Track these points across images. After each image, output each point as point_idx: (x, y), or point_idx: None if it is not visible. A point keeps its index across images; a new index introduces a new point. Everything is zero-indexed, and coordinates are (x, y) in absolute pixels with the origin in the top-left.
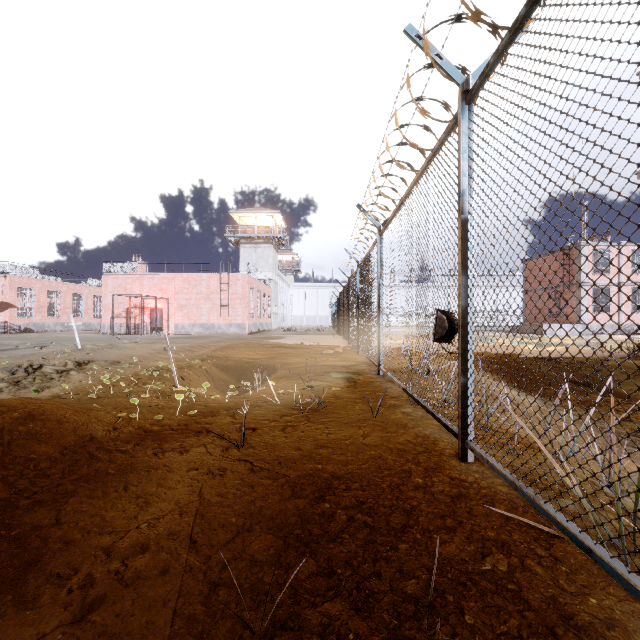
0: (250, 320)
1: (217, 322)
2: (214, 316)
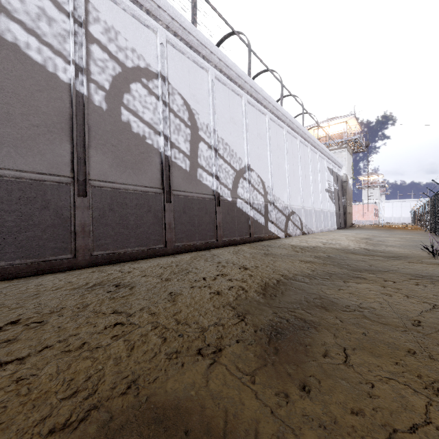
0: (373, 219)
1: (361, 220)
2: (360, 218)
